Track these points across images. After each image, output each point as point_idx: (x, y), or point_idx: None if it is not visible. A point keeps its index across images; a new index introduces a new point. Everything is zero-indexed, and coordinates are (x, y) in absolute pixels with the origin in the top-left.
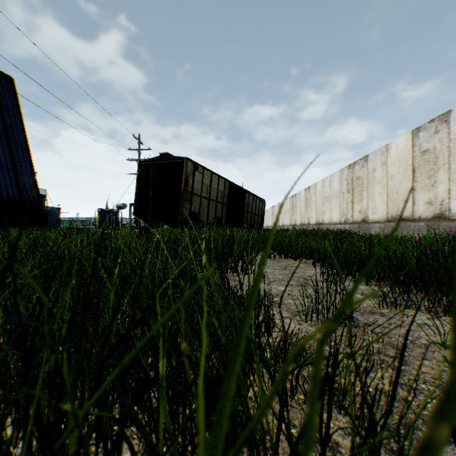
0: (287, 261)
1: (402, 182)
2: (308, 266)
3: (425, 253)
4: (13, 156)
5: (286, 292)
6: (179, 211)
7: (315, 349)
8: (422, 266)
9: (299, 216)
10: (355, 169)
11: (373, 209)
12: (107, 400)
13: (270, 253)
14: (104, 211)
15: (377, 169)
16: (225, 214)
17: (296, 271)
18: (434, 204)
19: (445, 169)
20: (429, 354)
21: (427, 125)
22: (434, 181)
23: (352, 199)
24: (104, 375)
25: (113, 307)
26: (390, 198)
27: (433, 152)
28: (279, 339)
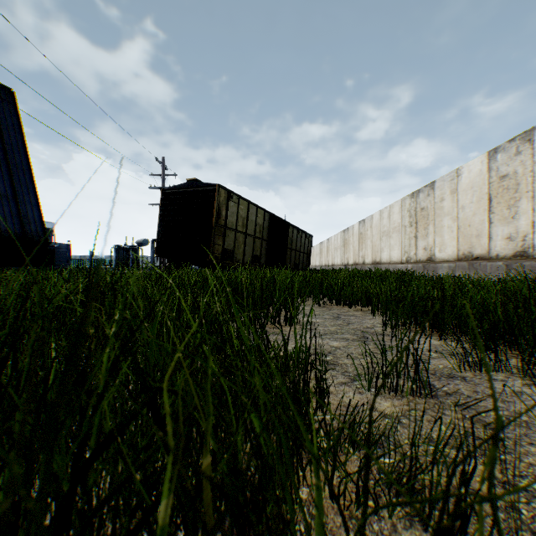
0: (340, 309)
1: (476, 213)
2: (366, 315)
3: (514, 300)
4: (13, 183)
5: (341, 349)
6: (209, 248)
7: (384, 429)
8: (511, 316)
9: (352, 255)
10: (419, 199)
11: (441, 246)
12: (93, 524)
13: (319, 298)
14: (122, 248)
15: (446, 199)
16: (265, 252)
17: (352, 322)
18: (515, 240)
19: (529, 197)
20: (535, 436)
21: (506, 145)
22: (515, 212)
23: (415, 234)
24: (88, 486)
25: (103, 385)
26: (462, 232)
27: (514, 178)
28: (341, 427)
